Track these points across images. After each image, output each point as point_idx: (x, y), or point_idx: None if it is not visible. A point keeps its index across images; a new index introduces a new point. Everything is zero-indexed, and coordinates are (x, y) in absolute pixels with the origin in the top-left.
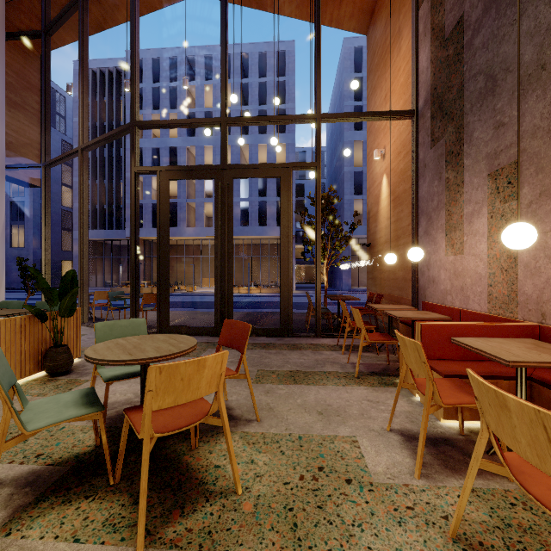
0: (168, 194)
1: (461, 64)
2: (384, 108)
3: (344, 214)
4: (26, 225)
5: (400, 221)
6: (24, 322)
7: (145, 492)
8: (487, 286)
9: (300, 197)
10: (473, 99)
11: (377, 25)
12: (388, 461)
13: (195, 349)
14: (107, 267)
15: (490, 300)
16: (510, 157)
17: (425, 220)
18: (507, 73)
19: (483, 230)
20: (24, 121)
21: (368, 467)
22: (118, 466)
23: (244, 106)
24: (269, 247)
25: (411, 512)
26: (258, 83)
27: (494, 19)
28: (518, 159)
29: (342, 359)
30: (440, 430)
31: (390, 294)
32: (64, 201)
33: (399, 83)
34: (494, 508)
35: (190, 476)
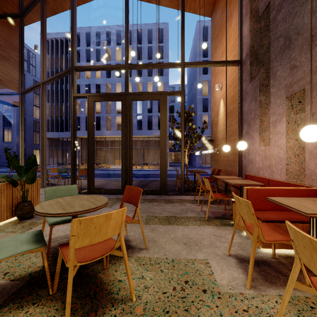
0: (93, 110)
1: (269, 31)
2: (221, 59)
3: (197, 123)
4: (12, 129)
5: (231, 126)
6: (3, 187)
7: (69, 305)
8: (285, 164)
9: (171, 113)
10: (277, 52)
11: (217, 11)
12: (229, 276)
13: (106, 205)
14: (59, 153)
15: (287, 173)
16: (300, 86)
17: (246, 125)
18: (298, 35)
19: (283, 131)
20: (9, 67)
21: (217, 281)
22: (55, 282)
23: (139, 60)
24: (153, 142)
25: (247, 314)
26: (147, 47)
27: (290, 3)
28: (311, 85)
29: (197, 208)
30: (260, 255)
31: (225, 169)
32: (34, 115)
33: (231, 44)
34: (300, 310)
35: (102, 288)
